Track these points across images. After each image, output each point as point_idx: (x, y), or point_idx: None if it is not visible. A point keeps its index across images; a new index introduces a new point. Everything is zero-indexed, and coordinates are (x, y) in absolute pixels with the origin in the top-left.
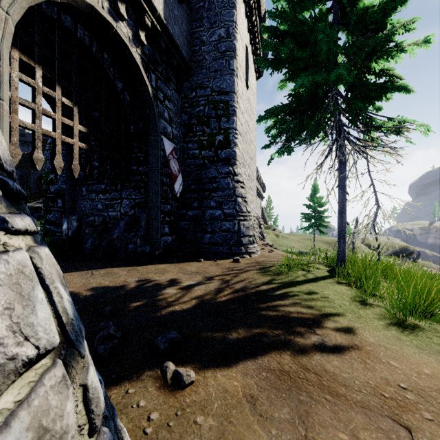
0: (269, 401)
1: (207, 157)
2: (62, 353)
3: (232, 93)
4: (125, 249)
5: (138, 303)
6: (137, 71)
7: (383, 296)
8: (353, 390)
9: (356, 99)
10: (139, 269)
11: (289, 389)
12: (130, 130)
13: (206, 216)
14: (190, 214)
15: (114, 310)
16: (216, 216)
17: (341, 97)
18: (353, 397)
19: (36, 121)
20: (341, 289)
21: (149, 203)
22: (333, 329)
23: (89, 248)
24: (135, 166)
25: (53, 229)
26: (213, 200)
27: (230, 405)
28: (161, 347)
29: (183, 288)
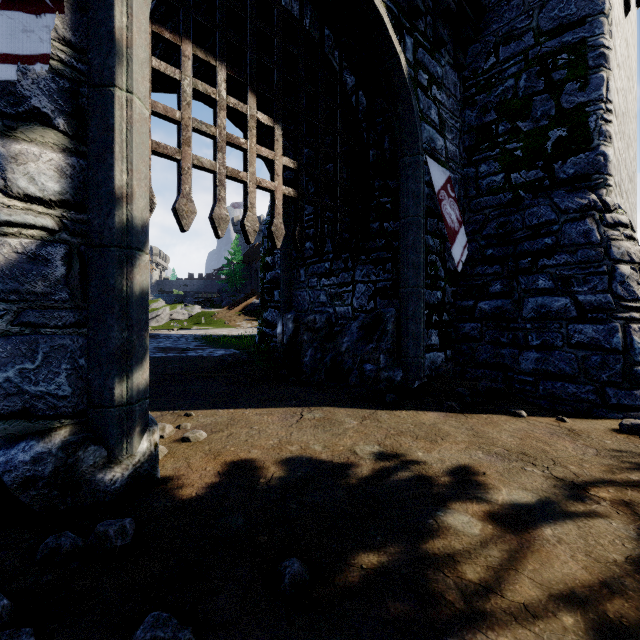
0: None
1: (523, 185)
2: None
3: (594, 16)
4: (359, 372)
5: (373, 557)
6: (378, 31)
7: None
8: None
9: None
10: (381, 419)
11: None
12: (368, 158)
13: (525, 311)
14: (483, 308)
15: (306, 576)
16: (555, 310)
17: None
18: None
19: (217, 155)
20: None
21: (401, 288)
22: None
23: (307, 364)
24: (375, 221)
25: (270, 332)
26: (544, 274)
27: None
28: None
29: (502, 518)
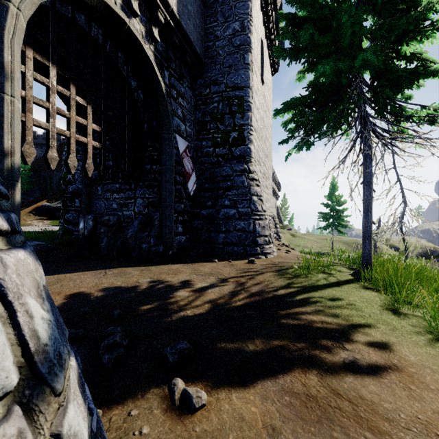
0: (294, 436)
1: (221, 155)
2: (25, 394)
3: (246, 88)
4: (139, 249)
5: (149, 306)
6: (150, 68)
7: (417, 304)
8: (399, 427)
9: (383, 87)
10: (152, 269)
11: (319, 421)
12: (144, 128)
13: (220, 215)
14: (203, 213)
15: (123, 313)
16: (231, 215)
17: (366, 85)
18: (400, 437)
19: (50, 120)
20: (368, 295)
21: (162, 202)
22: (364, 344)
23: (104, 247)
24: (148, 164)
25: (71, 228)
26: (227, 199)
27: (248, 438)
28: (170, 359)
29: (196, 290)
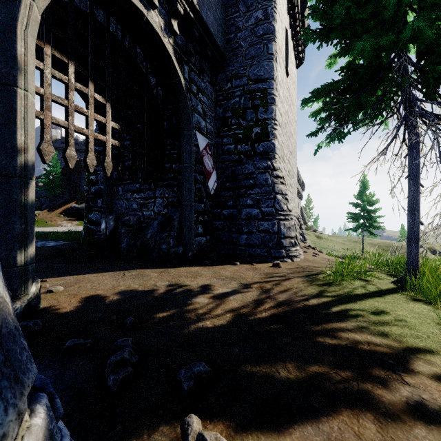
0: None
1: (243, 152)
2: None
3: (270, 79)
4: (158, 250)
5: (164, 314)
6: (169, 62)
7: None
8: None
9: (434, 65)
10: (170, 272)
11: None
12: (164, 126)
13: (242, 215)
14: (224, 214)
15: (137, 321)
16: (253, 215)
17: (412, 65)
18: None
19: (68, 118)
20: (419, 308)
21: (182, 202)
22: (430, 377)
23: (124, 248)
24: (168, 163)
25: (94, 228)
26: (250, 198)
27: None
28: (184, 386)
29: (216, 297)
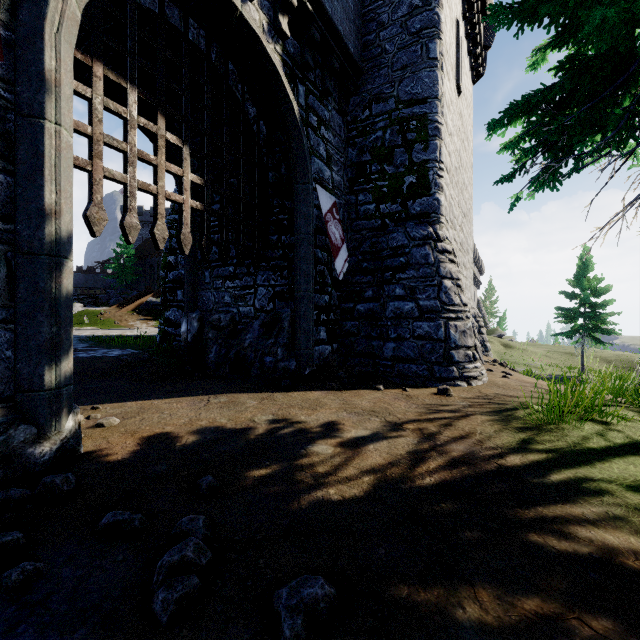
0: None
1: (388, 215)
2: None
3: (432, 99)
4: (260, 364)
5: (262, 471)
6: (275, 80)
7: None
8: None
9: None
10: (277, 399)
11: None
12: (268, 179)
13: (387, 312)
14: (360, 310)
15: (217, 484)
16: (406, 312)
17: None
18: None
19: (128, 169)
20: None
21: (295, 292)
22: None
23: (212, 360)
24: (274, 234)
25: (172, 331)
26: (399, 285)
27: None
28: (285, 629)
29: (347, 444)
